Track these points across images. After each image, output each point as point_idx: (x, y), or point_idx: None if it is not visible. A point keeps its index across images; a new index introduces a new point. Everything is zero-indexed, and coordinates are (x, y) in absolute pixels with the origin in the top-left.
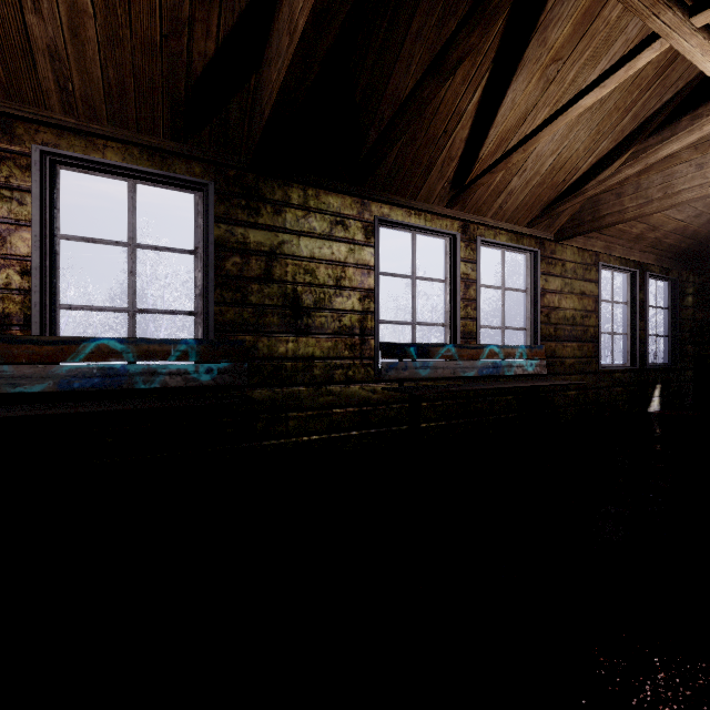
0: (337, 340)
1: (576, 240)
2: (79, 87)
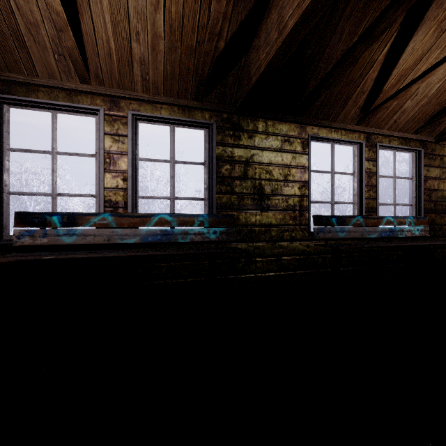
0: (285, 213)
1: None
2: (151, 77)
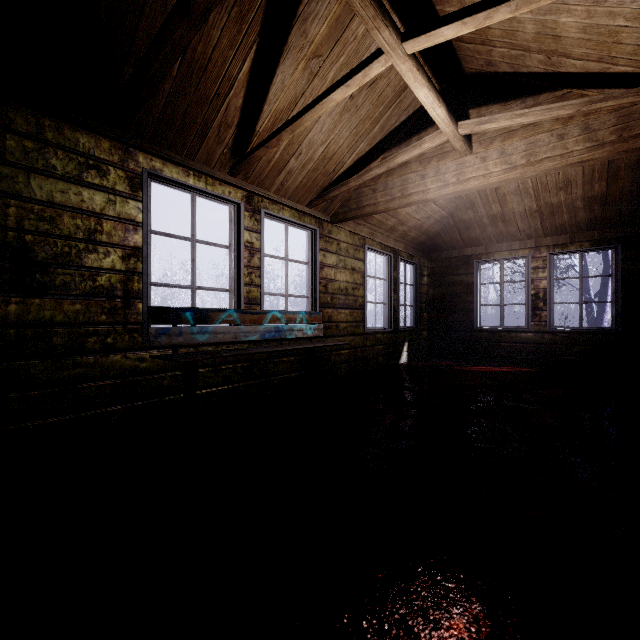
0: (90, 302)
1: (348, 224)
2: None
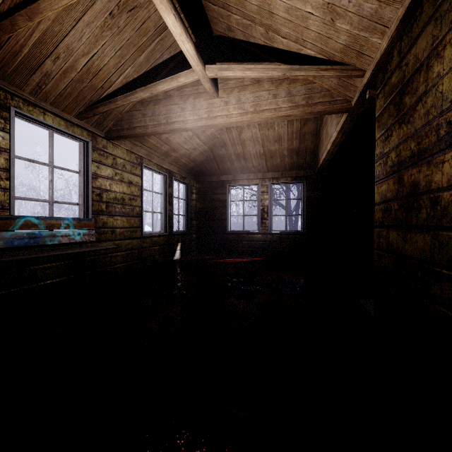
0: None
1: (125, 143)
2: None
